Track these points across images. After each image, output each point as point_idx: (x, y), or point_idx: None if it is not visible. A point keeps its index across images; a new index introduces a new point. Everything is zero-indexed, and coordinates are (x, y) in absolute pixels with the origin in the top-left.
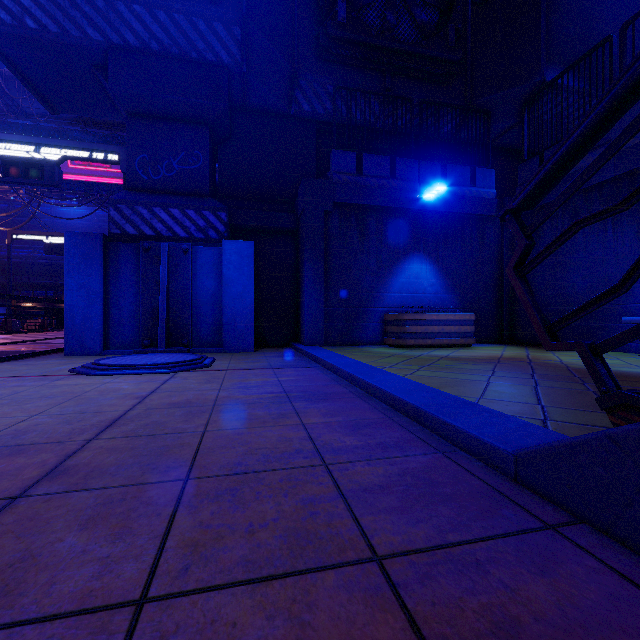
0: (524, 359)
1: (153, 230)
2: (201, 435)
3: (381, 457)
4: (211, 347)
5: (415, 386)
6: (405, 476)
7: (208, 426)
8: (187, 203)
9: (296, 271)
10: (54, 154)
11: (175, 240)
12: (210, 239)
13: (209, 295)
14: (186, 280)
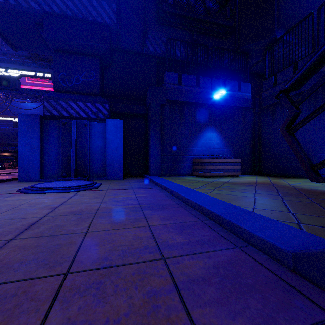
0: (269, 183)
1: (68, 113)
2: (84, 235)
3: (200, 252)
4: (100, 177)
5: (215, 200)
6: (218, 268)
7: (90, 228)
8: (87, 99)
9: (146, 136)
10: (16, 73)
11: (80, 119)
12: (99, 118)
13: (99, 149)
14: (86, 140)
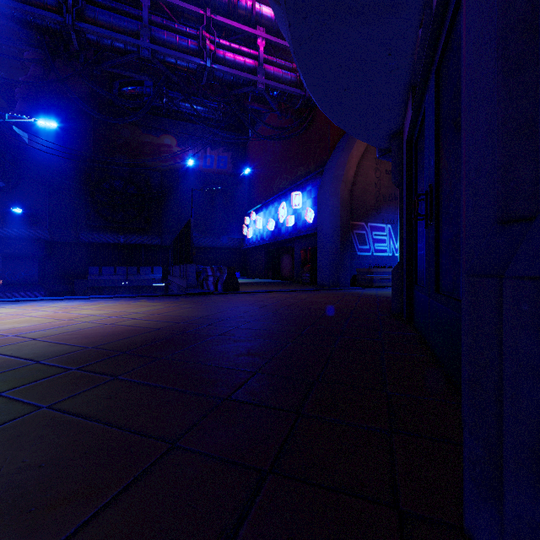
0: None
1: None
2: None
3: None
4: None
5: None
6: None
7: None
8: (27, 290)
9: None
10: None
11: None
12: None
13: None
14: None
